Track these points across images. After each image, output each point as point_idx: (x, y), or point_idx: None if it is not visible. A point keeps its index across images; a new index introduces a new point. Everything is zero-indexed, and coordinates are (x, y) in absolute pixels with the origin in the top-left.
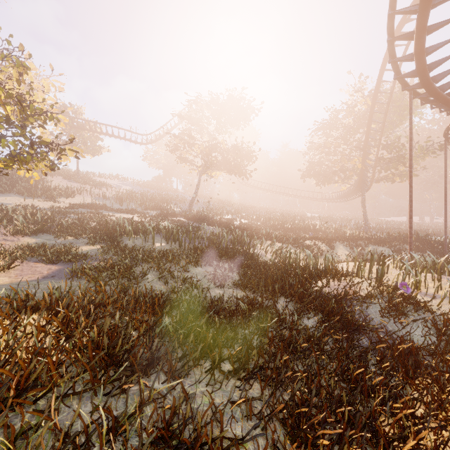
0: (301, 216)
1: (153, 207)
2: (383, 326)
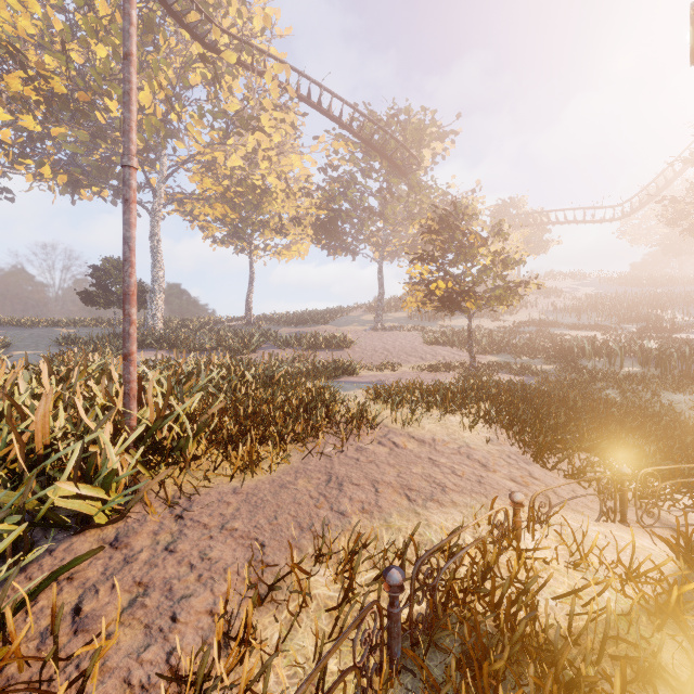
0: None
1: (632, 319)
2: None
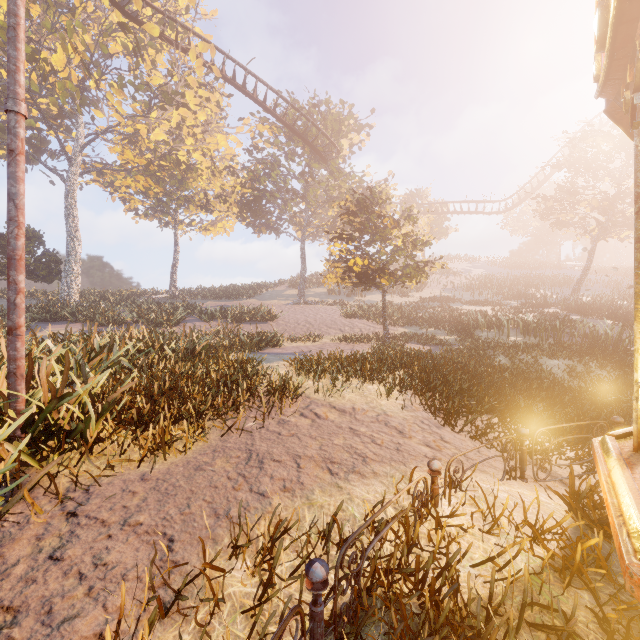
0: None
1: (514, 296)
2: None
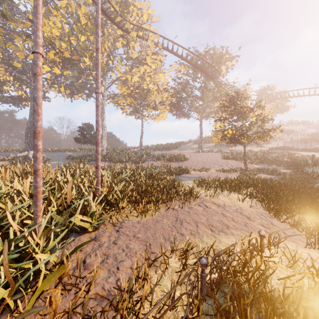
0: None
1: None
2: None
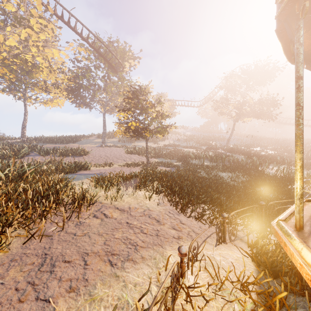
0: None
1: (204, 144)
2: None
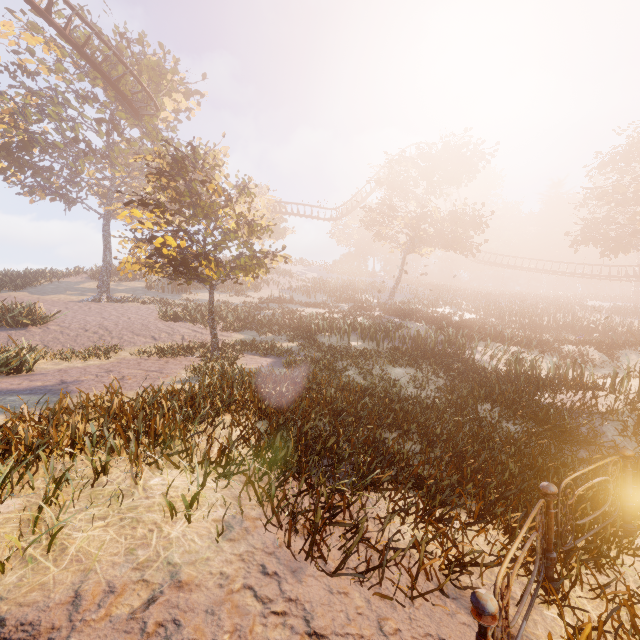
0: (570, 308)
1: (345, 299)
2: (620, 446)
